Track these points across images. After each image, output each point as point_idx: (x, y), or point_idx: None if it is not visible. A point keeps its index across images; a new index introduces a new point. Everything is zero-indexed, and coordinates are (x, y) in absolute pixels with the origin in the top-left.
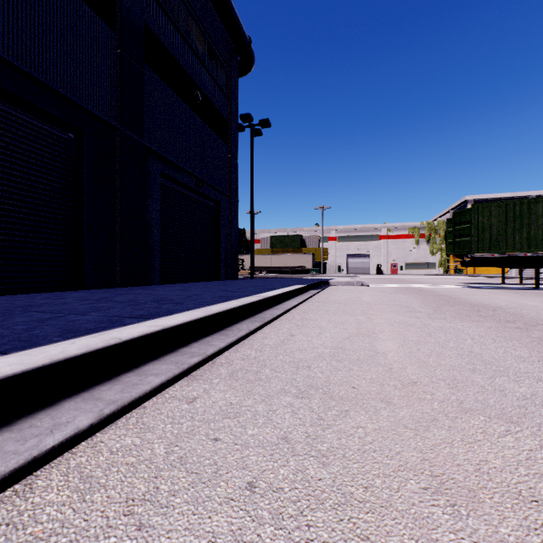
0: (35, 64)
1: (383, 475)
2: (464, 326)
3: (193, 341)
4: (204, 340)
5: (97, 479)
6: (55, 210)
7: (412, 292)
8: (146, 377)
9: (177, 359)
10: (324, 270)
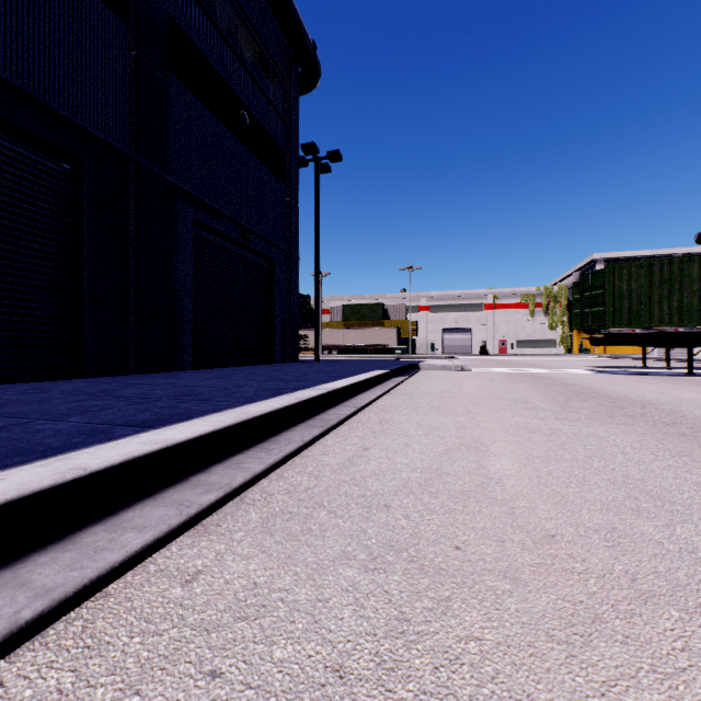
0: (12, 66)
1: None
2: (608, 432)
3: (217, 462)
4: (232, 460)
5: None
6: (43, 269)
7: (529, 379)
8: (122, 533)
9: (183, 496)
10: (413, 349)
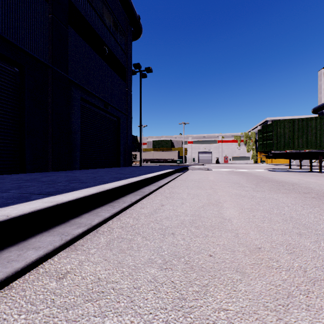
0: None
1: None
2: (278, 196)
3: (85, 212)
4: (94, 211)
5: None
6: (4, 119)
7: (239, 174)
8: (26, 251)
9: (65, 230)
10: (185, 161)
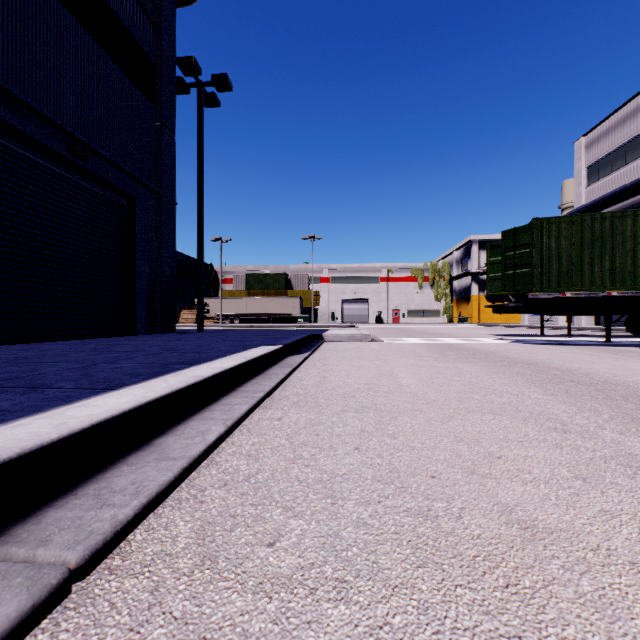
0: None
1: None
2: None
3: None
4: None
5: None
6: None
7: (465, 354)
8: None
9: None
10: (315, 318)
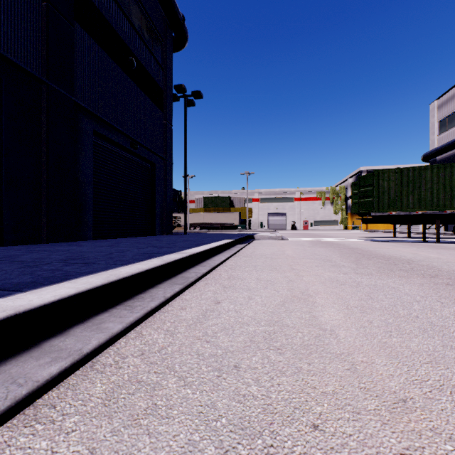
0: None
1: None
2: (396, 283)
3: (79, 322)
4: (95, 320)
5: None
6: None
7: (327, 245)
8: None
9: (23, 369)
10: (249, 226)
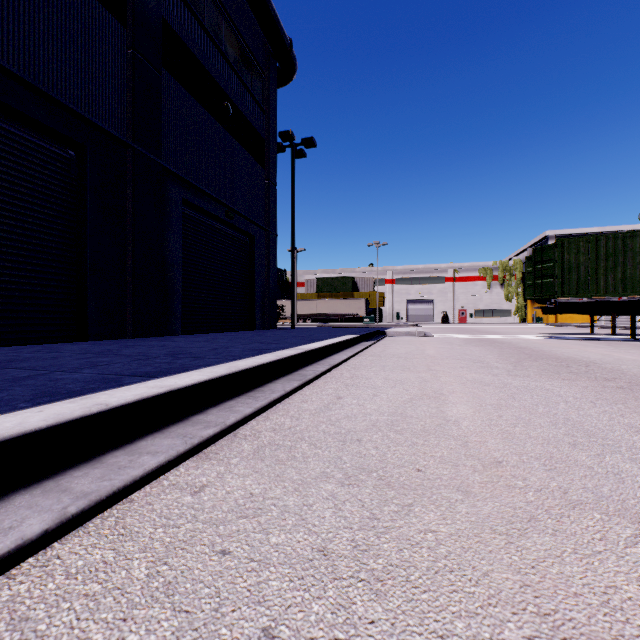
0: (24, 64)
1: (466, 614)
2: (553, 385)
3: (212, 406)
4: (225, 405)
5: (33, 624)
6: (51, 244)
7: (485, 344)
8: (139, 456)
9: (186, 430)
10: (380, 318)
